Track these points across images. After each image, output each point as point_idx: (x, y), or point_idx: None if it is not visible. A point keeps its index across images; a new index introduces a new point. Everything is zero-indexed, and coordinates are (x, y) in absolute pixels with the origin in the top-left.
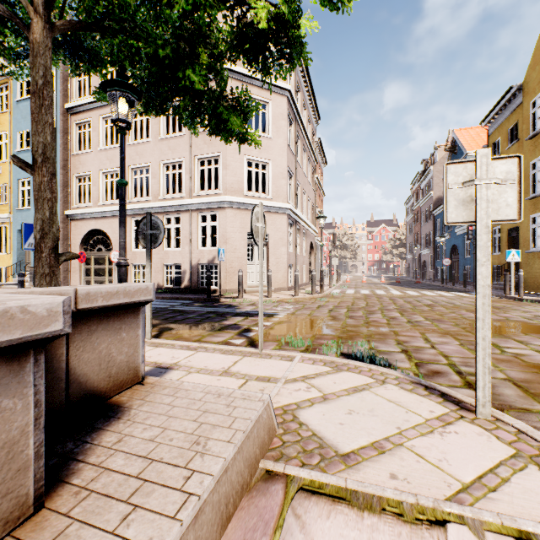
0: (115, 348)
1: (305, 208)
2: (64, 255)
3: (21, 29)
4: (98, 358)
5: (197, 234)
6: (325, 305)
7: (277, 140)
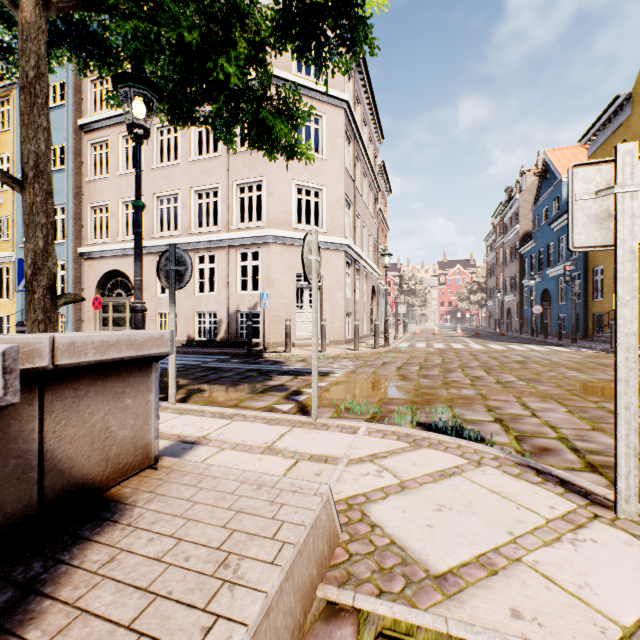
0: (115, 419)
1: (365, 245)
2: (63, 296)
3: (7, 6)
4: (89, 434)
5: (235, 276)
6: (391, 362)
7: (332, 162)
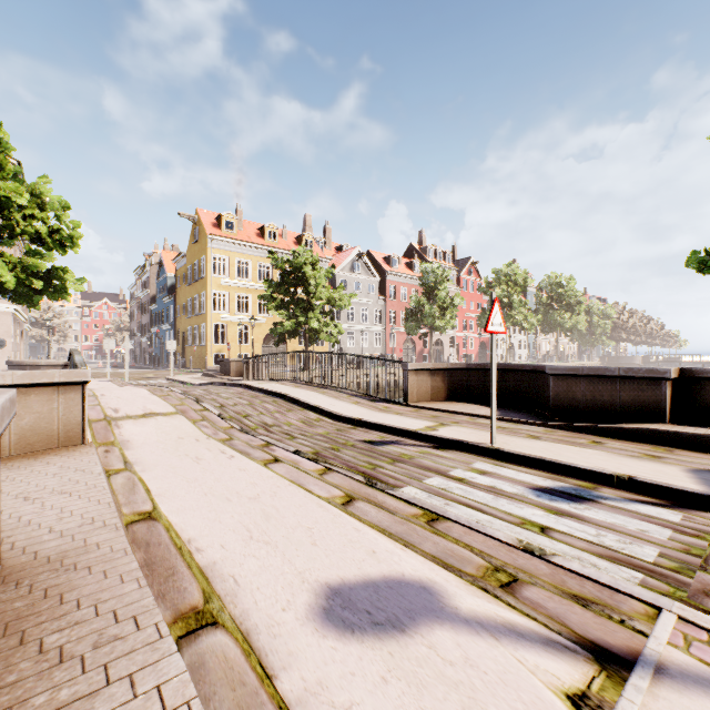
0: None
1: None
2: None
3: None
4: None
5: None
6: None
7: None
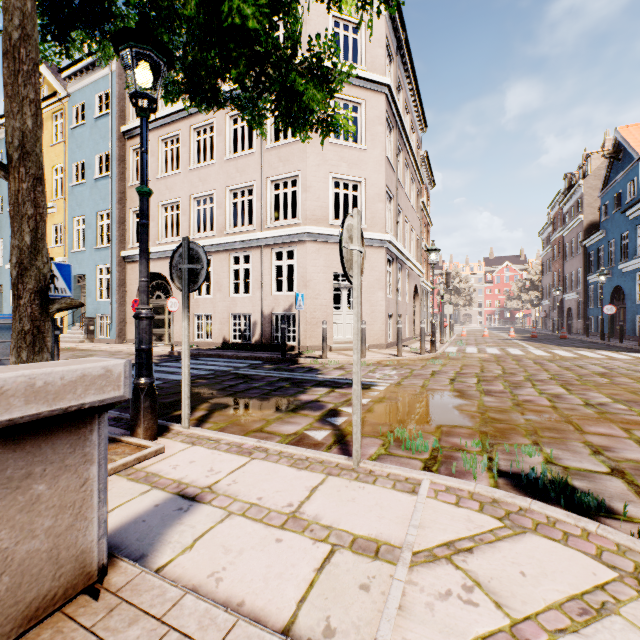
0: (7, 527)
1: (407, 241)
2: (57, 302)
3: None
4: None
5: (270, 276)
6: (442, 371)
7: (372, 152)
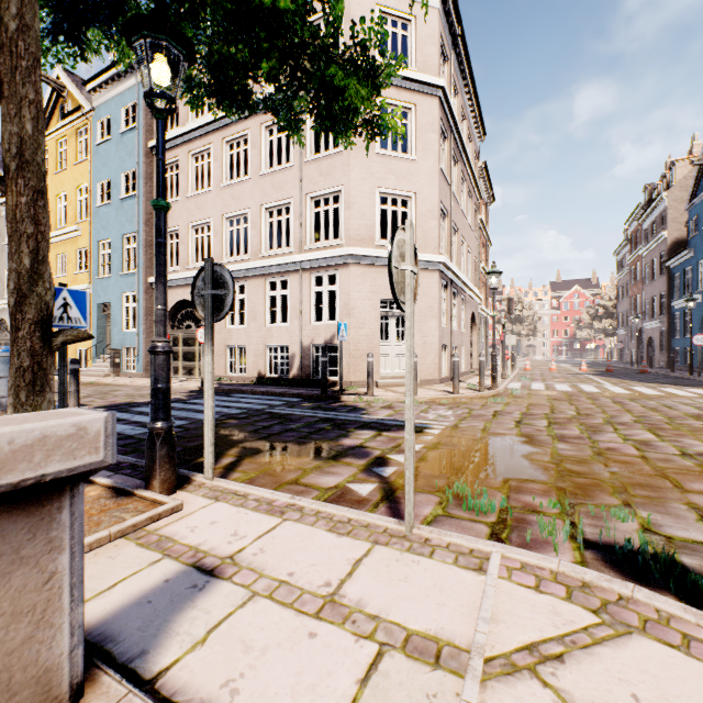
0: None
1: (463, 263)
2: (62, 334)
3: None
4: None
5: (309, 304)
6: (505, 412)
7: (423, 162)
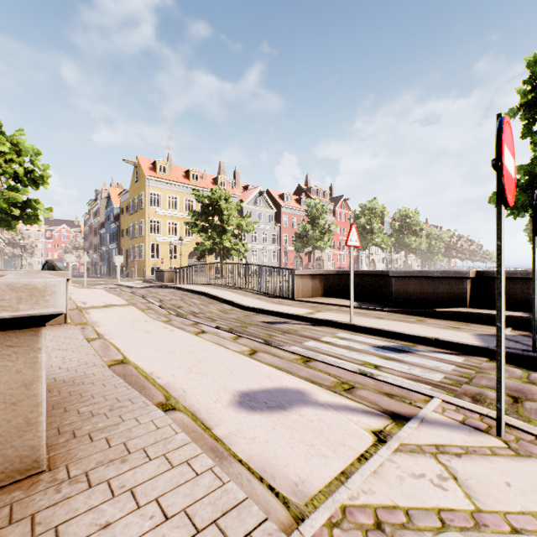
0: None
1: None
2: None
3: None
4: None
5: None
6: None
7: None
